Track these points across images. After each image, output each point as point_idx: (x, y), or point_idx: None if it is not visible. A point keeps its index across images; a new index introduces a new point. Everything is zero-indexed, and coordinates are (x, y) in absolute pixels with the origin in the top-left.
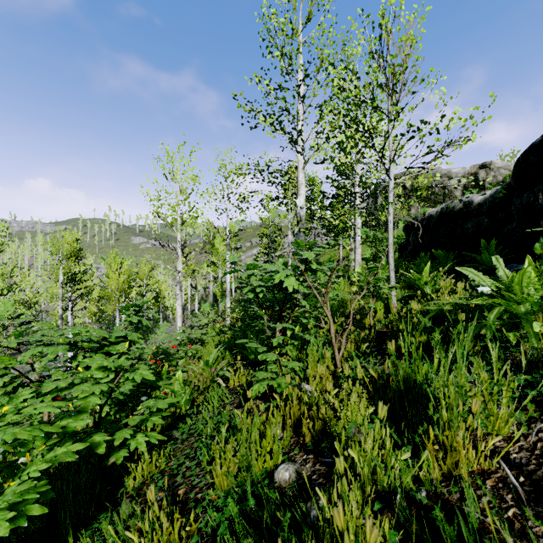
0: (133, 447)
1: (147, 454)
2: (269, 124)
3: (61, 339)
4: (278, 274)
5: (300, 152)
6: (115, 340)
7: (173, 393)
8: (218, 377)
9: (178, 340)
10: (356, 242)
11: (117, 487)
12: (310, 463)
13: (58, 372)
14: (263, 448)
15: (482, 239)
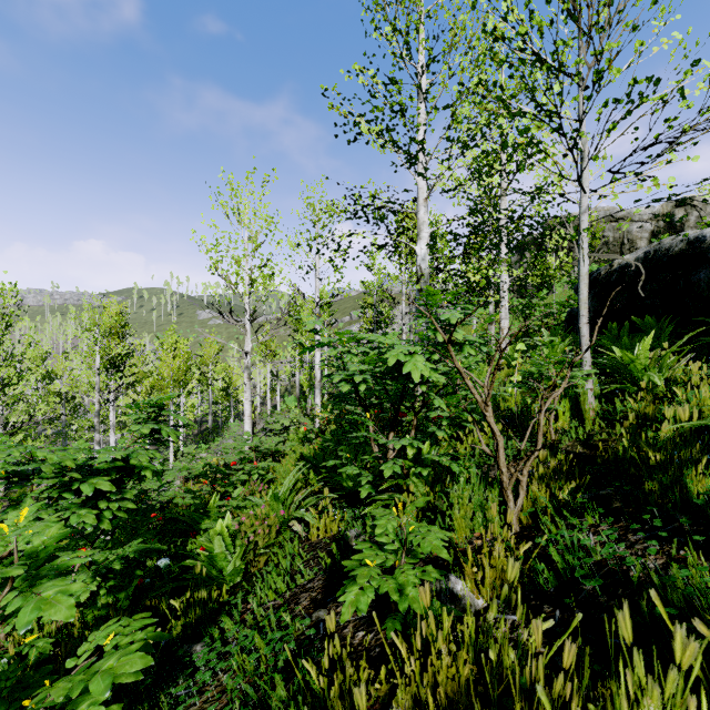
0: None
1: None
2: (375, 133)
3: None
4: (394, 350)
5: (422, 173)
6: (106, 466)
7: (211, 556)
8: (294, 521)
9: (239, 454)
10: (502, 310)
11: None
12: None
13: None
14: None
15: None
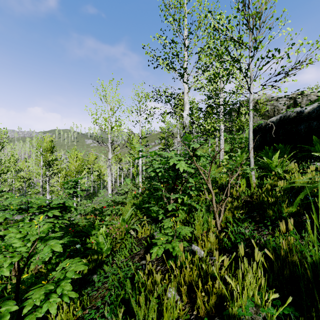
0: (44, 310)
1: (65, 305)
2: (165, 64)
3: (11, 206)
4: (172, 159)
5: (186, 82)
6: (55, 206)
7: (98, 243)
8: (131, 230)
9: (107, 203)
10: (221, 140)
11: None
12: None
13: None
14: None
15: (314, 136)
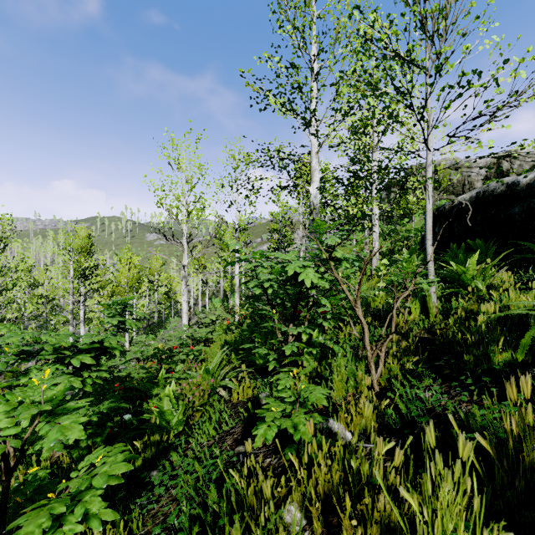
0: None
1: (96, 532)
2: (280, 104)
3: (7, 348)
4: (292, 265)
5: (314, 133)
6: (87, 347)
7: (161, 412)
8: (220, 388)
9: (179, 340)
10: (373, 234)
11: None
12: None
13: None
14: None
15: None
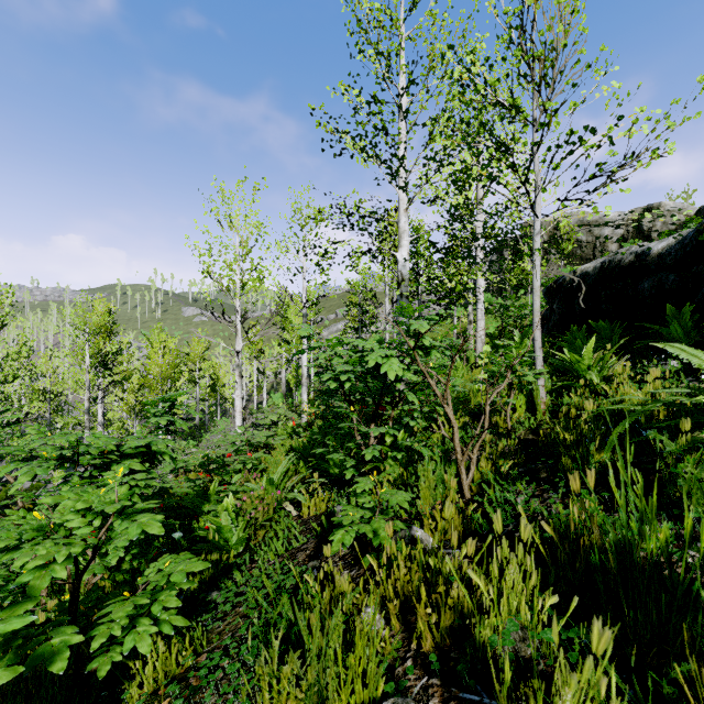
0: (128, 647)
1: (162, 644)
2: (359, 149)
3: (45, 452)
4: (373, 354)
5: (402, 186)
6: (132, 452)
7: (219, 528)
8: (287, 502)
9: (234, 446)
10: (478, 311)
11: (116, 694)
12: (435, 699)
13: (16, 511)
14: (349, 669)
15: (668, 304)
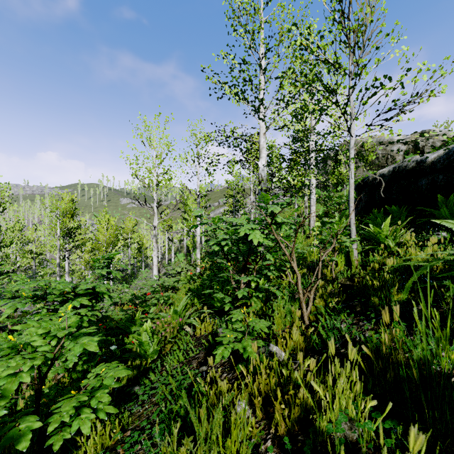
0: (74, 429)
1: (99, 425)
2: (234, 94)
3: (24, 293)
4: (243, 227)
5: (262, 118)
6: (83, 292)
7: (141, 343)
8: (186, 325)
9: (152, 288)
10: (311, 200)
11: None
12: None
13: (0, 334)
14: (227, 449)
15: (439, 195)
